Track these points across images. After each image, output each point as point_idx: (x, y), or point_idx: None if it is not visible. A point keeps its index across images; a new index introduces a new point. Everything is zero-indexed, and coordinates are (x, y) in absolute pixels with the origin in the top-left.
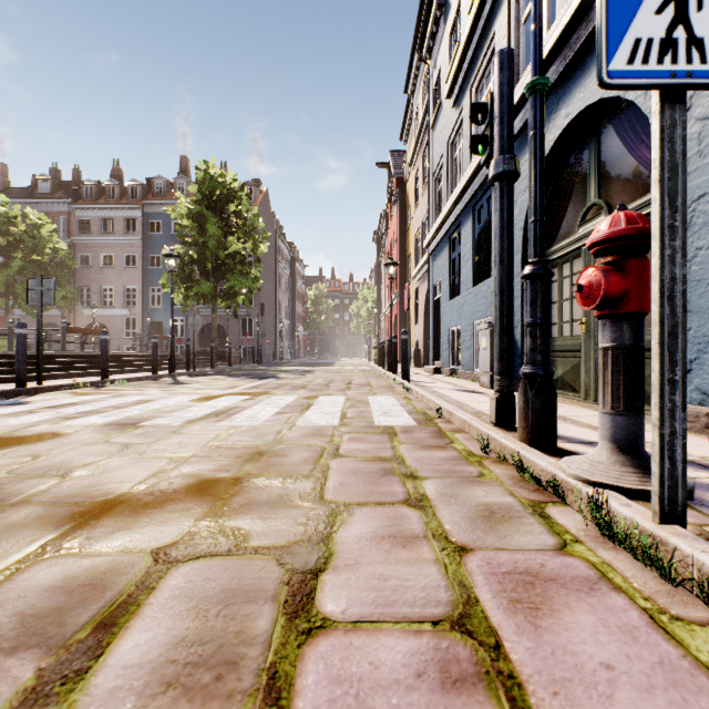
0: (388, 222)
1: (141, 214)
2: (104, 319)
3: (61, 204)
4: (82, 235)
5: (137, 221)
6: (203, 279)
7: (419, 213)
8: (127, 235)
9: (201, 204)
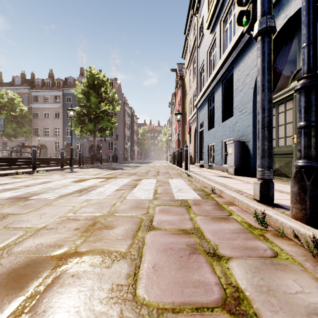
0: (176, 97)
1: (62, 94)
2: (45, 142)
3: (25, 89)
4: (35, 103)
5: (60, 97)
6: (89, 123)
7: (191, 90)
8: (56, 103)
9: (88, 87)
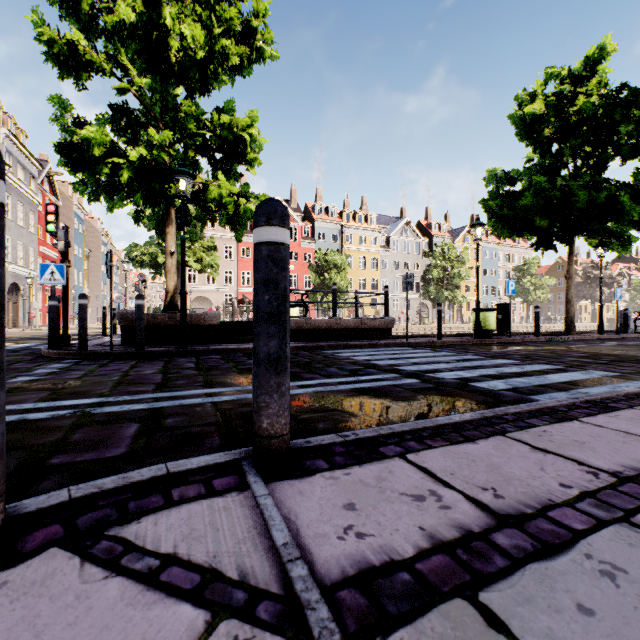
0: None
1: None
2: None
3: None
4: None
5: None
6: None
7: None
8: None
9: None
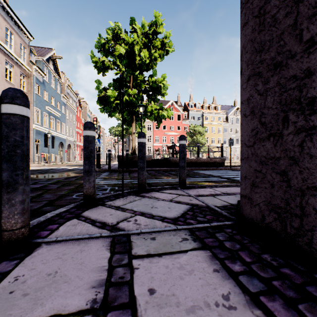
0: None
1: None
2: None
3: None
4: None
5: None
6: None
7: None
8: None
9: None
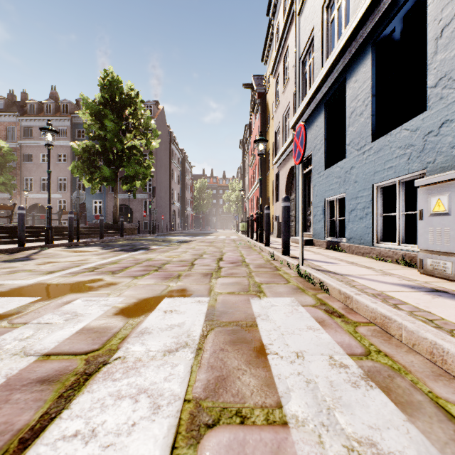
0: (251, 129)
1: (69, 124)
2: (43, 201)
3: (11, 116)
4: (26, 139)
5: (67, 129)
6: (103, 165)
7: (279, 109)
8: (60, 139)
9: (102, 105)
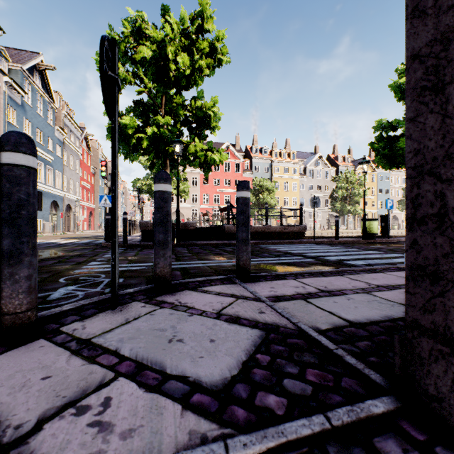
0: None
1: None
2: None
3: None
4: None
5: None
6: None
7: None
8: None
9: None
